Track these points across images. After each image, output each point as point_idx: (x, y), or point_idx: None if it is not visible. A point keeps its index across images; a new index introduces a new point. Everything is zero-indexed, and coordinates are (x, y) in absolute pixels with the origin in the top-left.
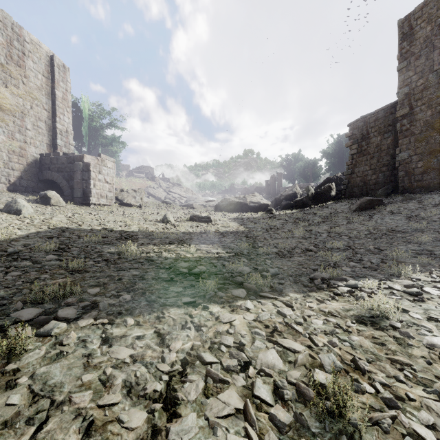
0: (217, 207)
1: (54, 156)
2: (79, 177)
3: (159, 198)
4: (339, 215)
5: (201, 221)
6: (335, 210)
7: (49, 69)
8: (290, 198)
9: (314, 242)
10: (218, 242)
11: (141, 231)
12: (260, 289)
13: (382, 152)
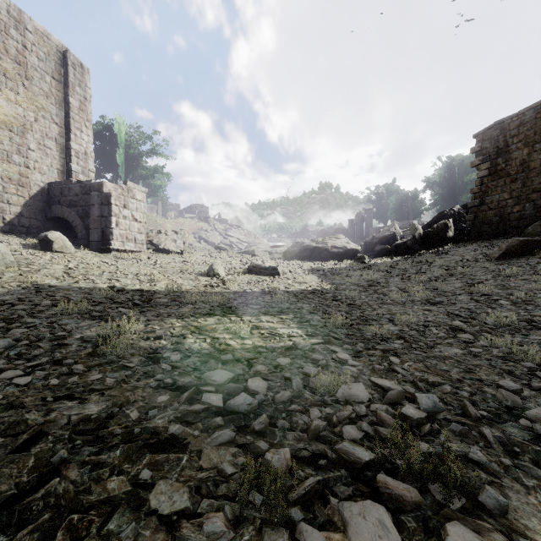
0: (287, 255)
1: (65, 185)
2: (96, 212)
3: (213, 243)
4: (474, 265)
5: (264, 274)
6: (461, 257)
7: (61, 70)
8: (386, 241)
9: (453, 311)
10: (290, 310)
11: (170, 290)
12: (428, 492)
13: (531, 171)
